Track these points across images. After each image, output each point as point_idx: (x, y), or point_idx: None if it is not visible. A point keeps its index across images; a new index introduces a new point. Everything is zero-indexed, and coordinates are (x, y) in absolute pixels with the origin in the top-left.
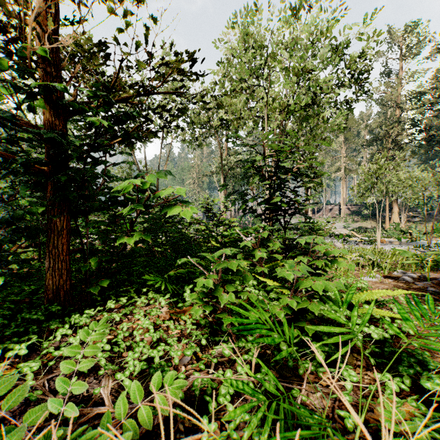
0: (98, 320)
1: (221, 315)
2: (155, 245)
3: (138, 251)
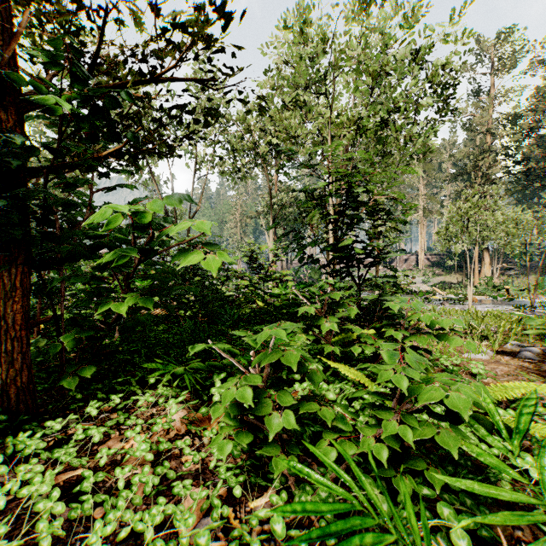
0: (71, 434)
1: (269, 452)
2: (178, 308)
3: (144, 321)
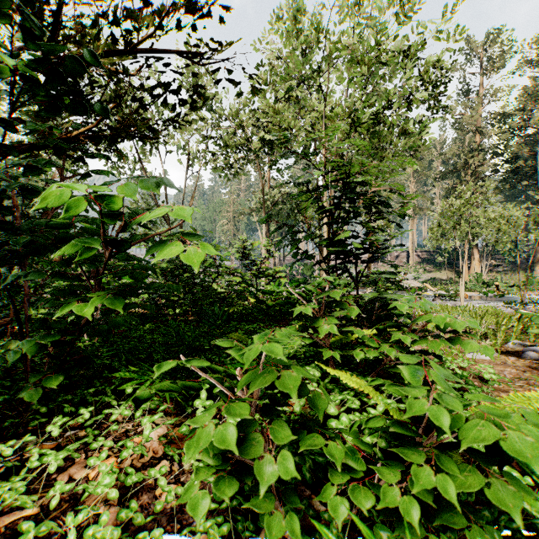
0: (28, 458)
1: (259, 506)
2: (166, 306)
3: (121, 323)
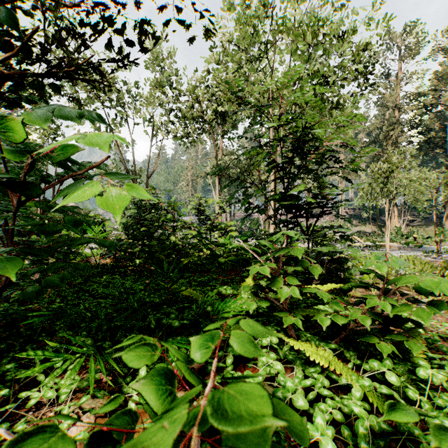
0: None
1: None
2: (123, 259)
3: (54, 283)
